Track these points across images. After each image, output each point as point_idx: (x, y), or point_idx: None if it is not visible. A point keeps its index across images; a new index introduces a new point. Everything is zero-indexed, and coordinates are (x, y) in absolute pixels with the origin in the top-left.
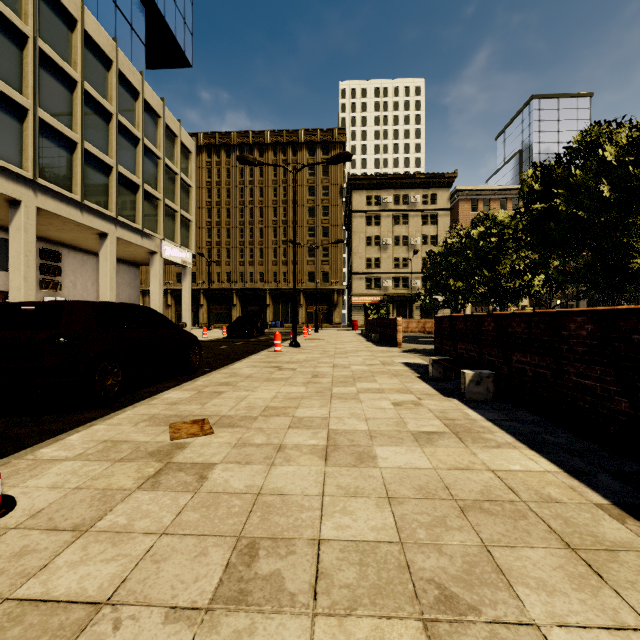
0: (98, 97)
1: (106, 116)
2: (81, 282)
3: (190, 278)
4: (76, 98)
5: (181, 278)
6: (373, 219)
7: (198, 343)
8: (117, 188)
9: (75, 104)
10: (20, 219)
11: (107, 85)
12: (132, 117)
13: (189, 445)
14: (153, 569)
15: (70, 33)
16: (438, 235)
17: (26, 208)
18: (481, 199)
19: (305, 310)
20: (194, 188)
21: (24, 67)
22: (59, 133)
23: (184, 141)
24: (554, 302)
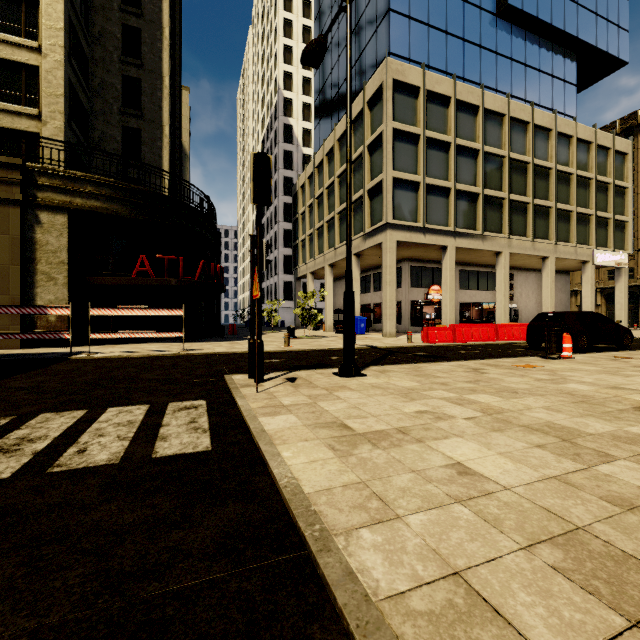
0: (542, 163)
1: (547, 172)
2: (524, 292)
3: (625, 278)
4: (529, 174)
5: (613, 275)
6: None
7: (630, 333)
8: (555, 221)
9: (528, 178)
10: (501, 262)
11: (548, 149)
12: (566, 159)
13: (622, 359)
14: (613, 364)
15: (525, 133)
16: None
17: (504, 255)
18: None
19: None
20: (630, 187)
21: (503, 175)
22: (519, 202)
23: (618, 148)
24: None
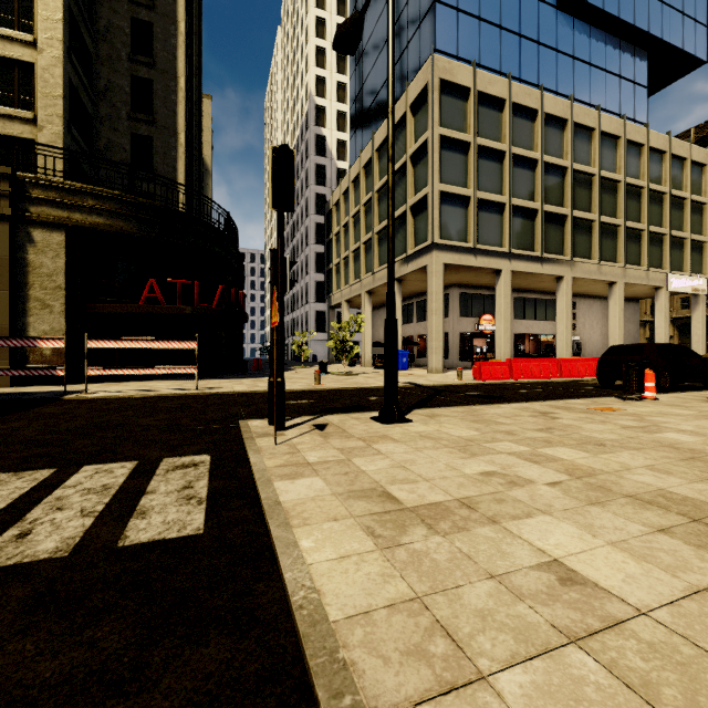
0: (609, 175)
1: (615, 185)
2: (588, 322)
3: (703, 306)
4: (594, 187)
5: (687, 303)
6: None
7: None
8: (624, 242)
9: (593, 192)
10: (563, 288)
11: (615, 159)
12: (636, 171)
13: None
14: None
15: (590, 141)
16: None
17: (566, 280)
18: None
19: None
20: None
21: (565, 188)
22: (583, 220)
23: (695, 158)
24: None
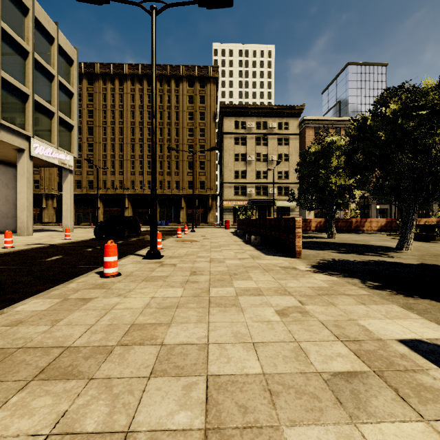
0: None
1: None
2: None
3: (72, 180)
4: None
5: (80, 185)
6: (240, 140)
7: None
8: None
9: None
10: None
11: None
12: None
13: None
14: None
15: None
16: (290, 154)
17: None
18: (322, 127)
19: (186, 212)
20: (76, 95)
21: None
22: None
23: (63, 46)
24: (374, 206)
